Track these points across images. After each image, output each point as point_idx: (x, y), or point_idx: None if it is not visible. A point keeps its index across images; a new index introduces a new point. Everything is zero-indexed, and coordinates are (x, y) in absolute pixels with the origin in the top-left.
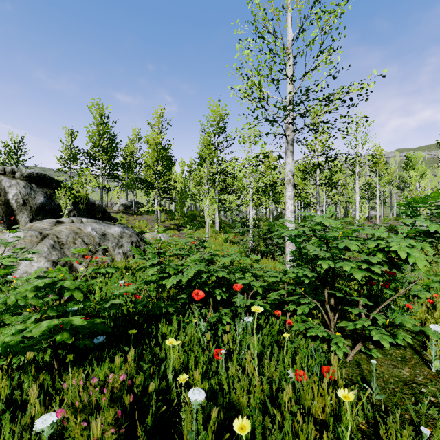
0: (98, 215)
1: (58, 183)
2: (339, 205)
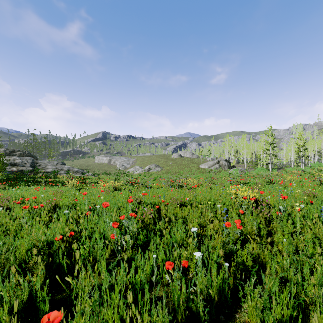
0: (233, 166)
1: (228, 160)
2: None
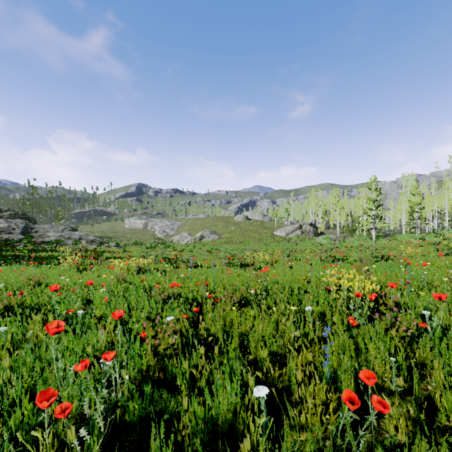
0: (321, 232)
1: (313, 225)
2: (450, 225)
